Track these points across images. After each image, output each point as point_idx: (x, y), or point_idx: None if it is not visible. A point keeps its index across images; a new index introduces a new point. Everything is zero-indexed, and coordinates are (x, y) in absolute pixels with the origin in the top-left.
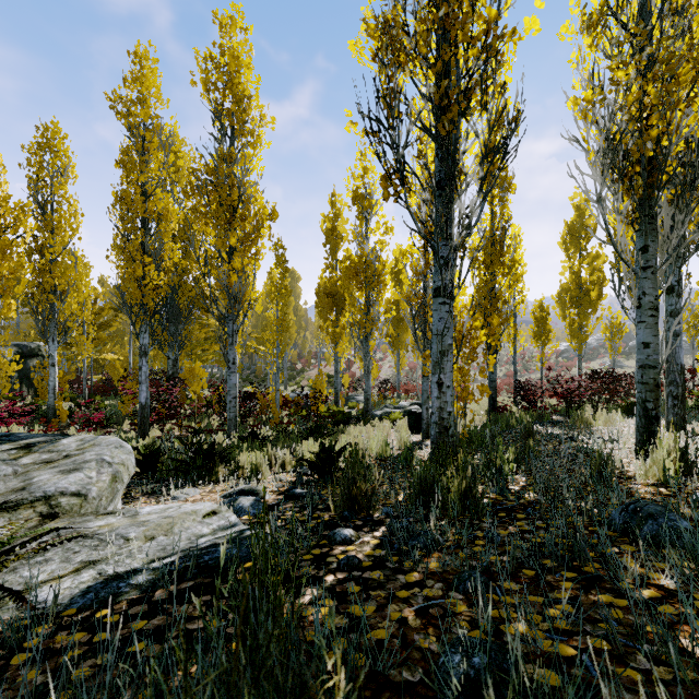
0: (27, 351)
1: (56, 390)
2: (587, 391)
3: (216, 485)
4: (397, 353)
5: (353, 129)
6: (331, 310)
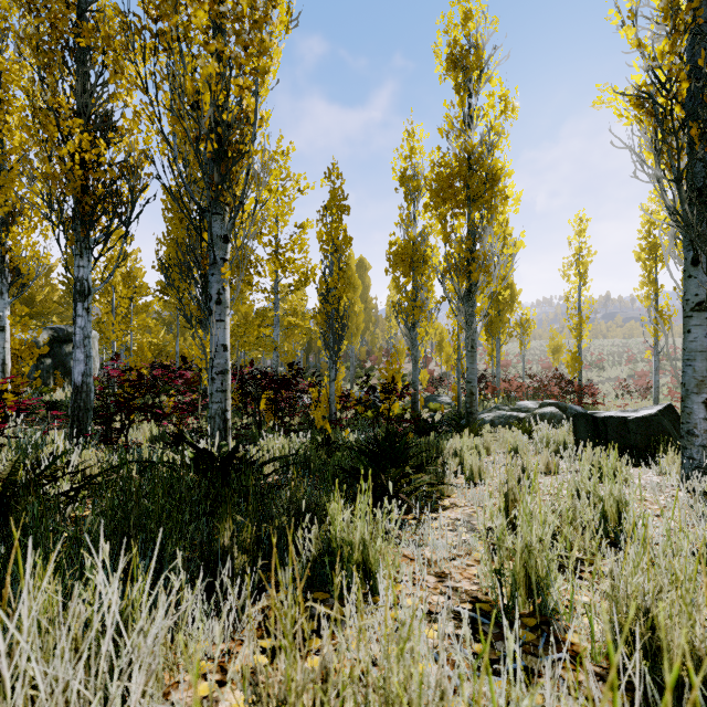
0: (64, 335)
1: (6, 366)
2: None
3: None
4: (492, 341)
5: None
6: (407, 279)
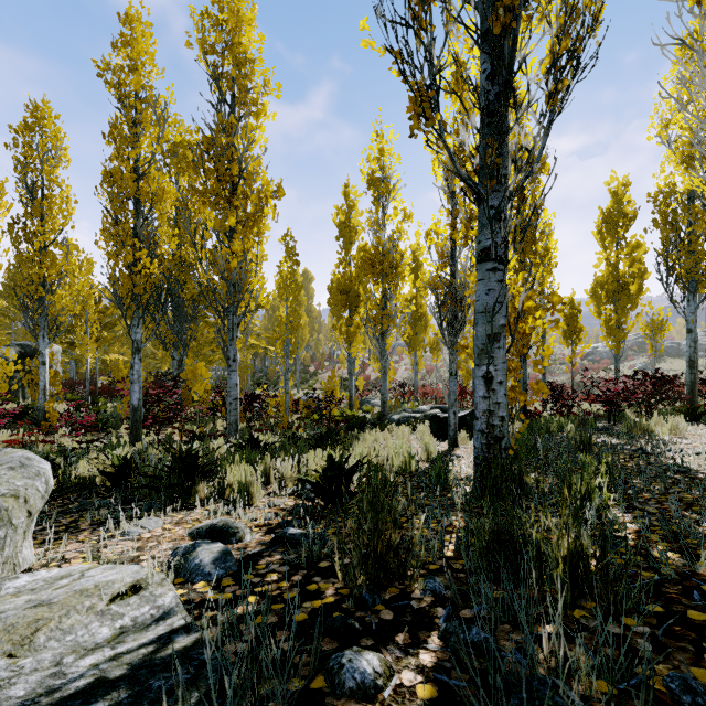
0: (31, 351)
1: (46, 391)
2: (633, 394)
3: (191, 511)
4: (414, 354)
5: (370, 45)
6: (345, 308)
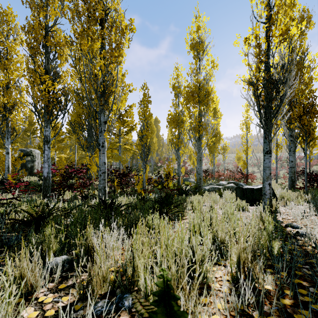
0: (25, 152)
1: (9, 168)
2: None
3: None
4: (211, 155)
5: None
6: (175, 129)
